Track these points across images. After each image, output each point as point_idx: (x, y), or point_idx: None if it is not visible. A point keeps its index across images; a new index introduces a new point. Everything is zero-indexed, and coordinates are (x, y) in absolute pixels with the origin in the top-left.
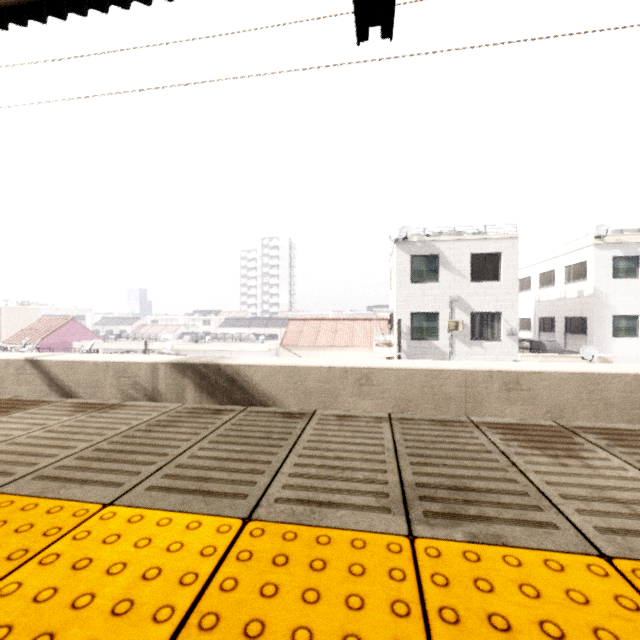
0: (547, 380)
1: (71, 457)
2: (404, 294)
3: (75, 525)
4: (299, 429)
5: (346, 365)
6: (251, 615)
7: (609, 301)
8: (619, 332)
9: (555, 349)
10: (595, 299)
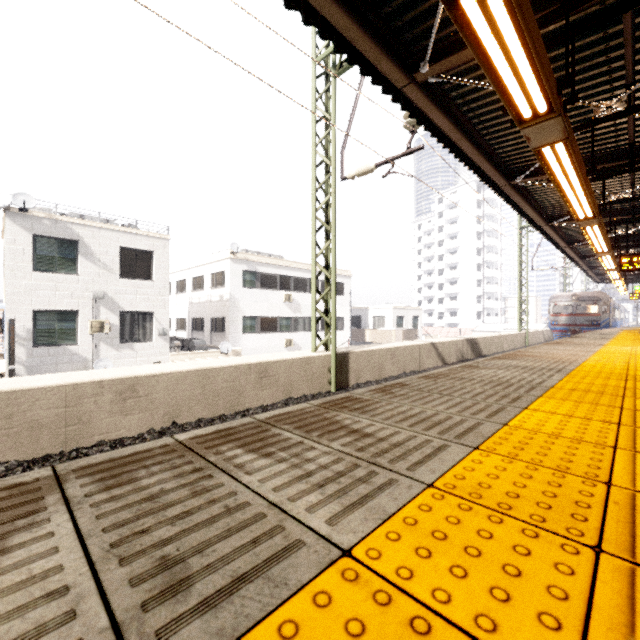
0: (165, 382)
1: None
2: (23, 285)
3: None
4: None
5: None
6: None
7: (240, 305)
8: (246, 329)
9: (202, 346)
10: (231, 303)
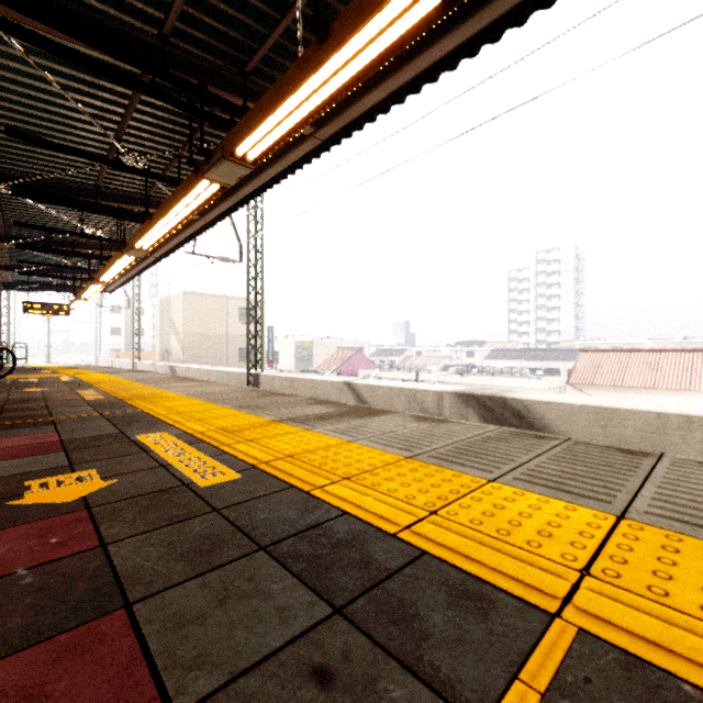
0: None
1: (440, 449)
2: None
3: (477, 487)
4: (647, 466)
5: (690, 412)
6: (655, 568)
7: None
8: None
9: None
10: None
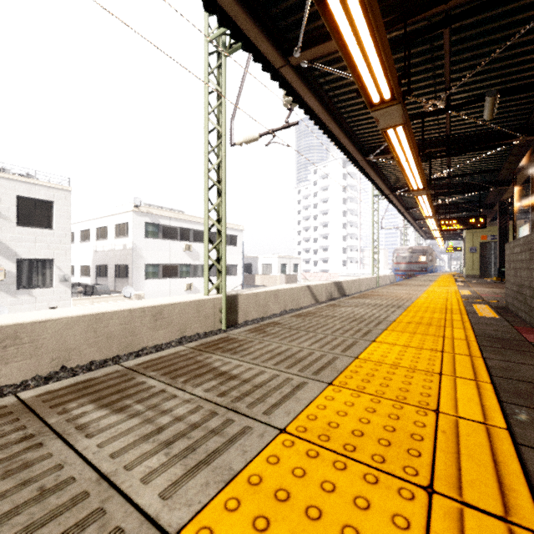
0: (54, 327)
1: None
2: None
3: None
4: None
5: None
6: None
7: (143, 253)
8: (149, 275)
9: (105, 291)
10: (134, 251)
